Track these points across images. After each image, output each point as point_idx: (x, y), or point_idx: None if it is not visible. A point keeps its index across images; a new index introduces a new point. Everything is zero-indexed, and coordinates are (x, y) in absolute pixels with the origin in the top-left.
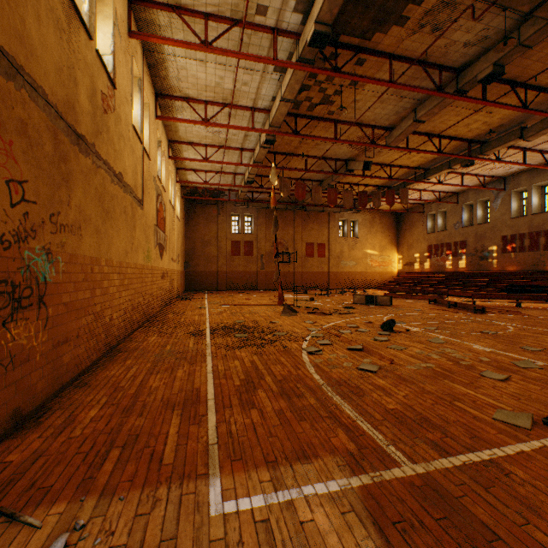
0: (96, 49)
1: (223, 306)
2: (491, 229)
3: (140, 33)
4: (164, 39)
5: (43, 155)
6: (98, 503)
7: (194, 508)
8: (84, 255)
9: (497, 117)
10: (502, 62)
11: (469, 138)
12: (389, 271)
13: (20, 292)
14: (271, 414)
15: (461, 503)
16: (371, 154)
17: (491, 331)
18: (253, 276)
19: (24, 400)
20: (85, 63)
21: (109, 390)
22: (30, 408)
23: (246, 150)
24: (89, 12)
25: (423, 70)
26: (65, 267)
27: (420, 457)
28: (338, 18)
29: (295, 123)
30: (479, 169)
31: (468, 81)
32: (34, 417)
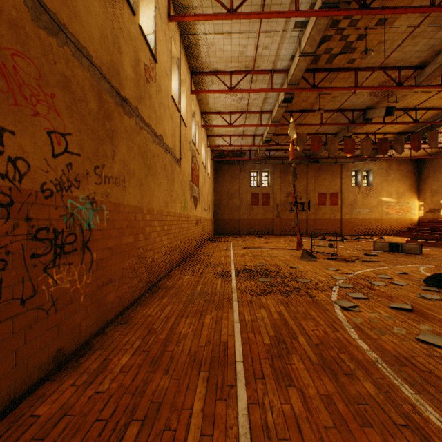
0: (139, 24)
1: (245, 249)
2: None
3: (177, 16)
4: (196, 16)
5: (87, 111)
6: None
7: None
8: (127, 204)
9: None
10: None
11: None
12: (407, 218)
13: (63, 238)
14: (316, 403)
15: None
16: (393, 99)
17: None
18: (270, 223)
19: (67, 340)
20: (128, 35)
21: (143, 332)
22: (73, 347)
23: (264, 112)
24: None
25: None
26: (109, 215)
27: None
28: None
29: (313, 78)
30: None
31: None
32: (77, 356)
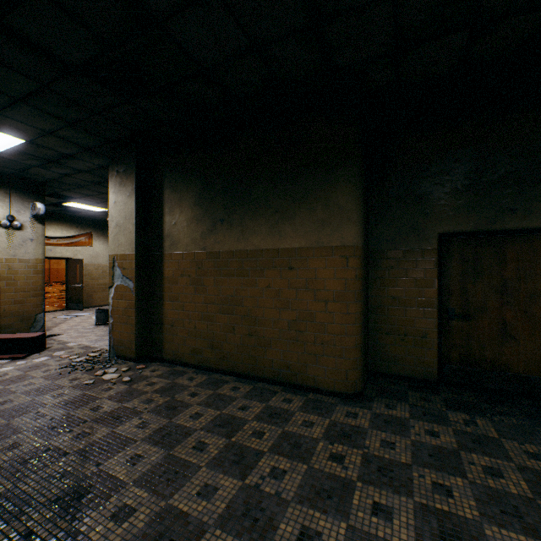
0: None
1: None
2: None
3: None
4: None
5: None
6: None
7: None
8: None
9: None
10: None
11: None
12: None
13: None
14: None
15: None
16: None
17: None
18: None
19: None
20: None
21: None
22: None
23: None
24: None
25: None
26: None
27: None
28: None
29: None
30: None
31: None
32: None
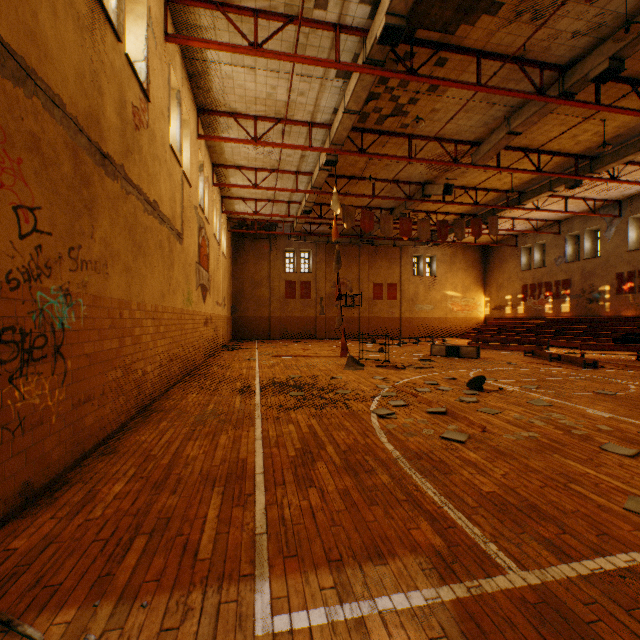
0: (125, 53)
1: (276, 358)
2: (602, 264)
3: (179, 36)
4: (206, 42)
5: (60, 177)
6: (115, 611)
7: (235, 622)
8: (111, 297)
9: (612, 126)
10: (621, 54)
11: (576, 153)
12: (473, 317)
13: (32, 341)
14: (333, 496)
15: (594, 631)
16: (452, 175)
17: (608, 392)
18: (311, 323)
19: (36, 471)
20: (112, 70)
21: (138, 460)
22: (44, 481)
23: (302, 173)
24: (117, 9)
25: (519, 69)
26: (87, 311)
27: (532, 561)
28: (414, 8)
29: (361, 140)
30: (588, 192)
31: (577, 81)
32: (49, 491)
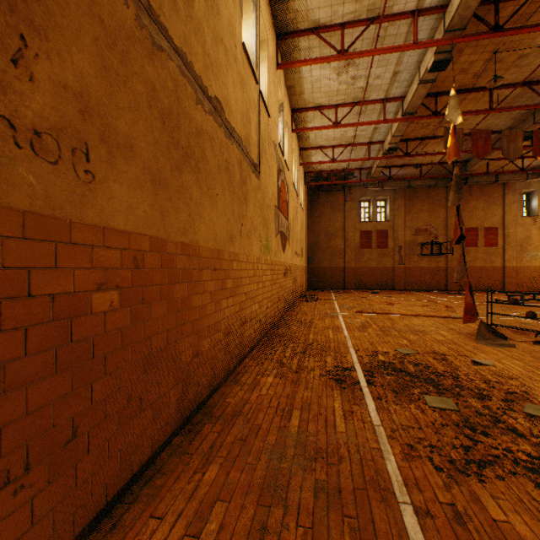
0: None
1: (362, 315)
2: None
3: None
4: None
5: None
6: None
7: None
8: (102, 226)
9: None
10: None
11: None
12: None
13: None
14: None
15: None
16: None
17: None
18: (388, 273)
19: None
20: None
21: None
22: None
23: (390, 100)
24: None
25: None
26: None
27: None
28: None
29: (495, 13)
30: None
31: None
32: None
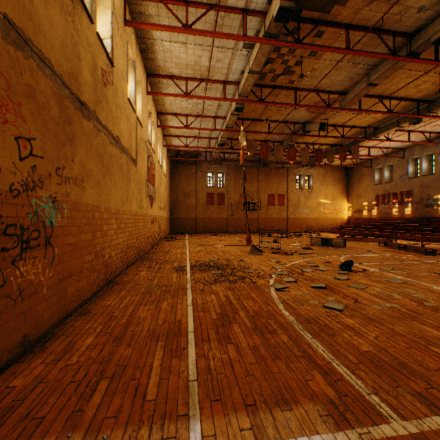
0: (96, 32)
1: (201, 246)
2: (436, 179)
3: (134, 22)
4: (153, 25)
5: (49, 117)
6: None
7: None
8: (86, 203)
9: None
10: None
11: (418, 98)
12: (339, 218)
13: (29, 234)
14: (246, 351)
15: None
16: (325, 117)
17: None
18: (224, 222)
19: (32, 327)
20: (87, 43)
21: (104, 319)
22: (37, 335)
23: (219, 117)
24: (91, 0)
25: (377, 37)
26: (69, 213)
27: (409, 412)
28: None
29: (261, 92)
30: (426, 127)
31: (422, 44)
32: (41, 342)
